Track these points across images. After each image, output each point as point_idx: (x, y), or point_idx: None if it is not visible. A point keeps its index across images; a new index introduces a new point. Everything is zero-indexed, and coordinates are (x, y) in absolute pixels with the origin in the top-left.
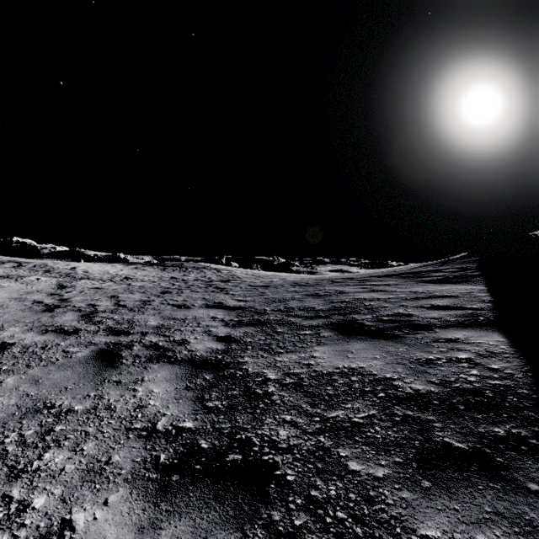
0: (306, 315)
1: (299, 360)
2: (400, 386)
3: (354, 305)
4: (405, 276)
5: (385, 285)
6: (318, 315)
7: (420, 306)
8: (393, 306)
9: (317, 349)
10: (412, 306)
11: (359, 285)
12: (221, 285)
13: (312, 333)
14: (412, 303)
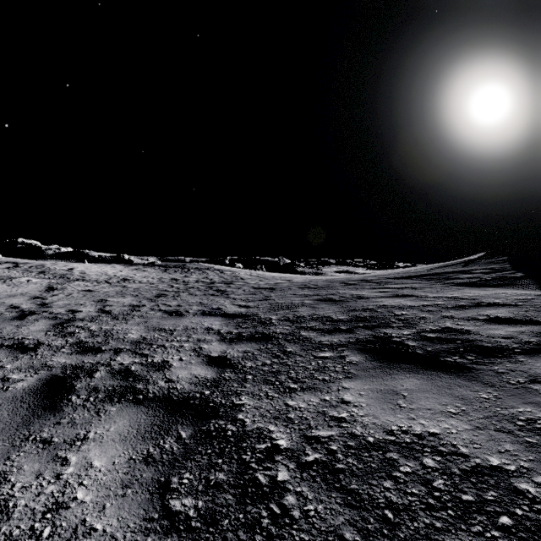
0: (321, 327)
1: (323, 409)
2: (535, 498)
3: (382, 314)
4: (428, 278)
5: (409, 289)
6: (338, 328)
7: (472, 317)
8: (434, 316)
9: (346, 387)
10: (461, 318)
11: (377, 289)
12: (222, 288)
13: (335, 355)
14: (458, 313)
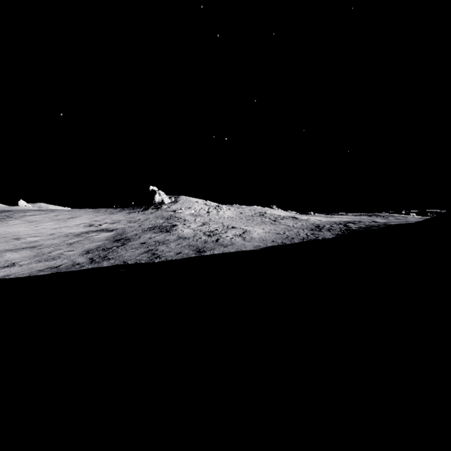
0: None
1: None
2: None
3: None
4: None
5: None
6: None
7: None
8: None
9: None
10: None
11: None
12: None
13: None
14: None
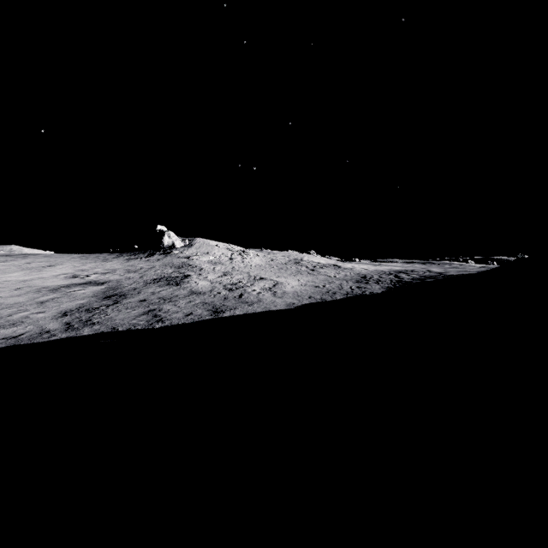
0: None
1: None
2: None
3: None
4: None
5: None
6: None
7: None
8: None
9: None
10: None
11: None
12: None
13: None
14: None
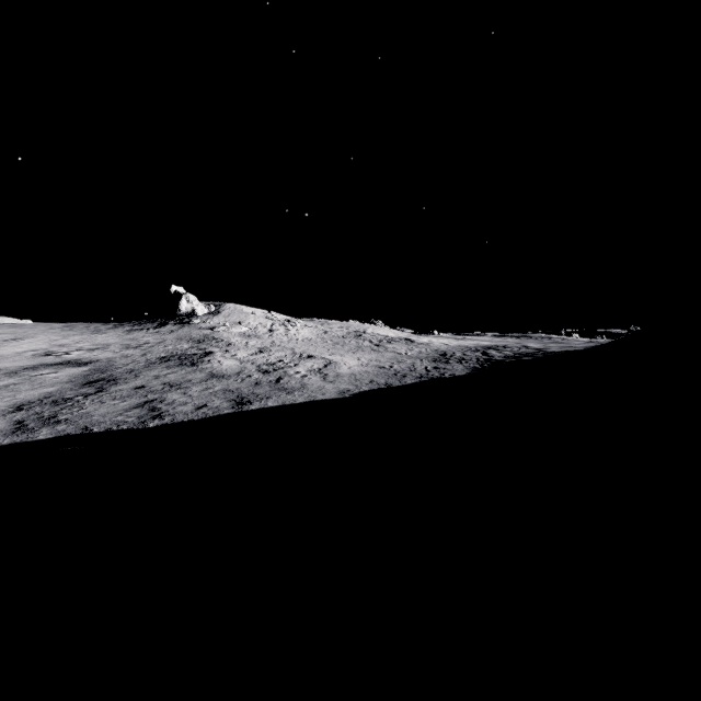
0: None
1: None
2: None
3: None
4: None
5: None
6: None
7: None
8: None
9: None
10: None
11: None
12: None
13: None
14: None
